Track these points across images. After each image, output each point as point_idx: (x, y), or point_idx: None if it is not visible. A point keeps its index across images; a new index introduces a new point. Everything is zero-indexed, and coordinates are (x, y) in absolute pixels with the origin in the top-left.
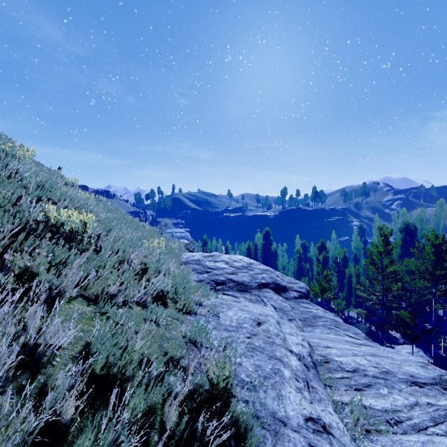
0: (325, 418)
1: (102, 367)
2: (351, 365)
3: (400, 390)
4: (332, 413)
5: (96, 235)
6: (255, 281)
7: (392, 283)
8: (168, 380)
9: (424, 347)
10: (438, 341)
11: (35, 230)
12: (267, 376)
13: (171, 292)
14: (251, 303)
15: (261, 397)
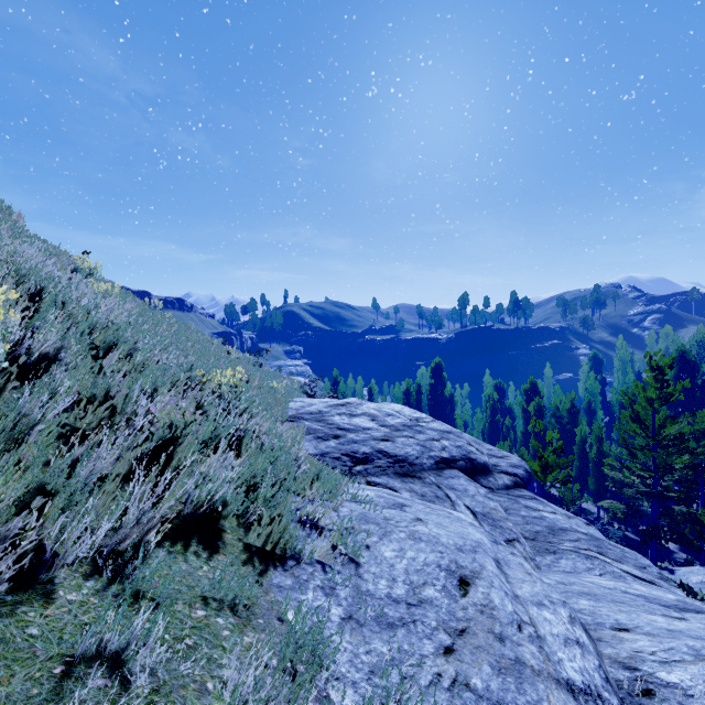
0: None
1: None
2: None
3: None
4: None
5: (47, 352)
6: (429, 454)
7: (672, 456)
8: None
9: None
10: None
11: None
12: None
13: (233, 502)
14: (427, 505)
15: None
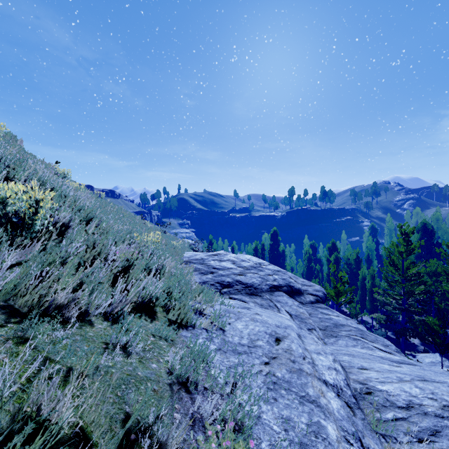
0: None
1: None
2: (402, 397)
3: None
4: None
5: (64, 222)
6: (266, 283)
7: (414, 286)
8: None
9: None
10: None
11: None
12: (304, 441)
13: (161, 298)
14: (263, 309)
15: None
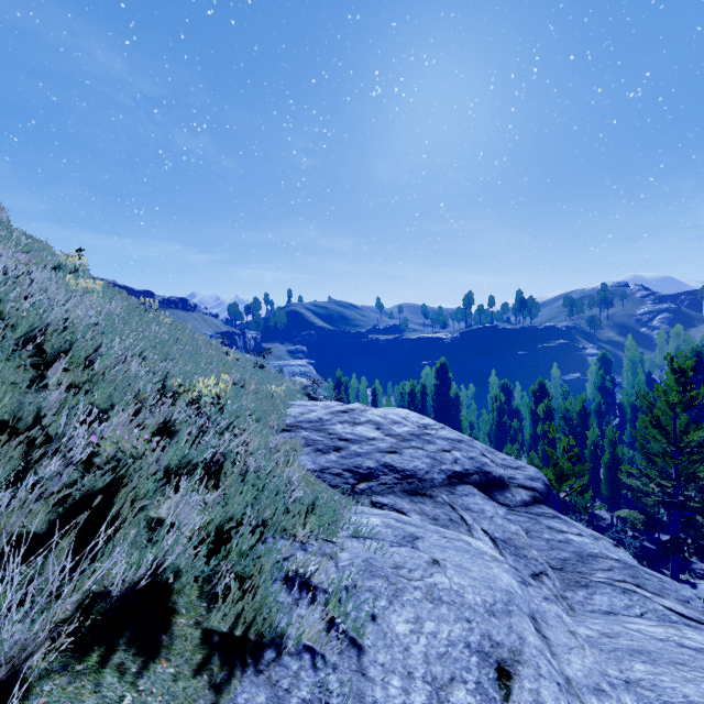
0: None
1: None
2: None
3: None
4: None
5: None
6: (439, 467)
7: (695, 463)
8: None
9: None
10: None
11: None
12: None
13: (190, 571)
14: (441, 533)
15: None
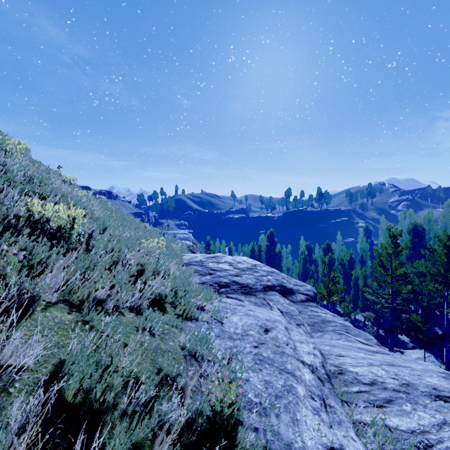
0: (348, 447)
1: (75, 393)
2: (368, 377)
3: (425, 406)
4: (354, 438)
5: (88, 233)
6: (260, 283)
7: (402, 286)
8: (161, 407)
9: (435, 352)
10: (449, 345)
11: (14, 226)
12: (279, 394)
13: (170, 296)
14: (257, 307)
15: (273, 423)
